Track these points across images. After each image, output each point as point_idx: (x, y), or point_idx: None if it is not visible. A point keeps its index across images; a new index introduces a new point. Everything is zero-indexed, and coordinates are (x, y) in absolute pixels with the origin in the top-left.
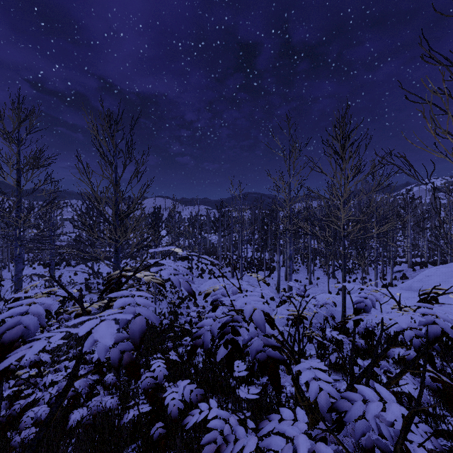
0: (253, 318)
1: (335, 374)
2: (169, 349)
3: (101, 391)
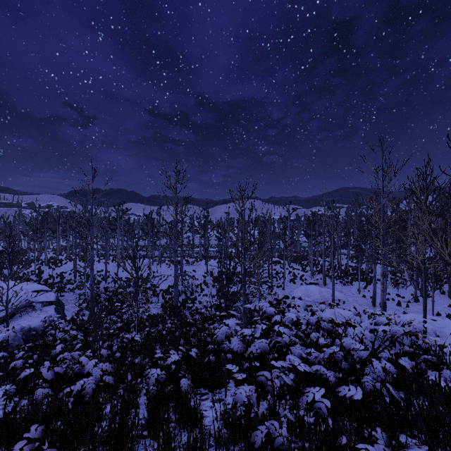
0: (325, 320)
1: None
2: None
3: None
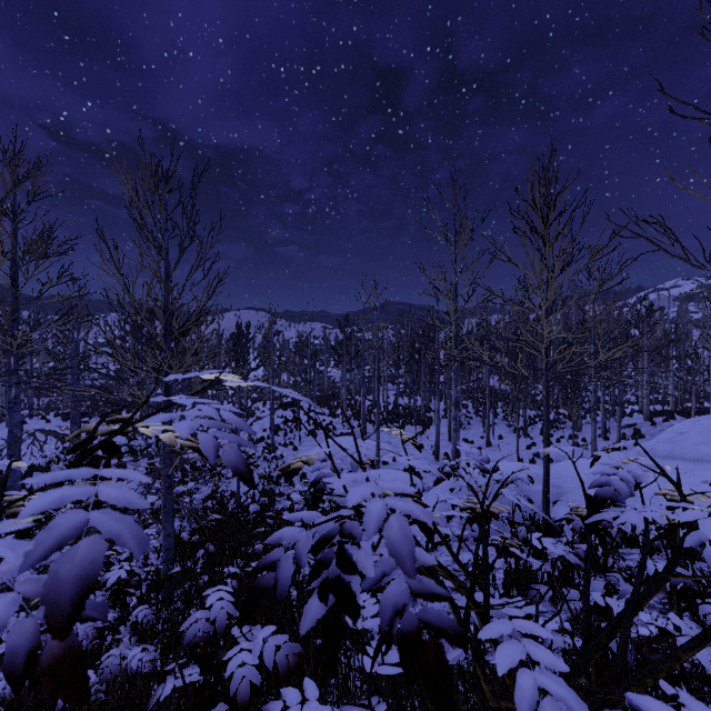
0: (386, 535)
1: None
2: (257, 554)
3: (125, 636)
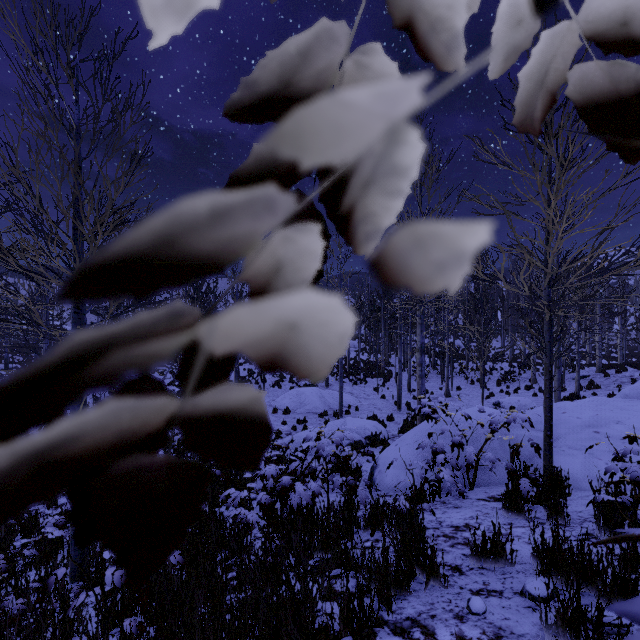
0: None
1: (603, 601)
2: None
3: None
